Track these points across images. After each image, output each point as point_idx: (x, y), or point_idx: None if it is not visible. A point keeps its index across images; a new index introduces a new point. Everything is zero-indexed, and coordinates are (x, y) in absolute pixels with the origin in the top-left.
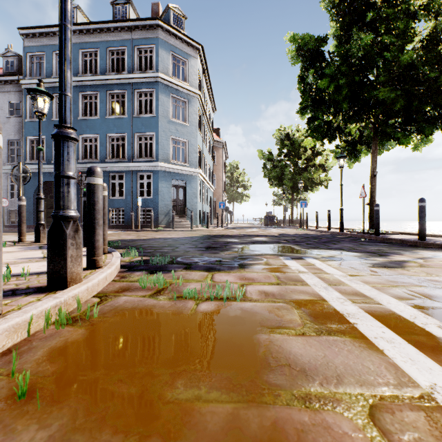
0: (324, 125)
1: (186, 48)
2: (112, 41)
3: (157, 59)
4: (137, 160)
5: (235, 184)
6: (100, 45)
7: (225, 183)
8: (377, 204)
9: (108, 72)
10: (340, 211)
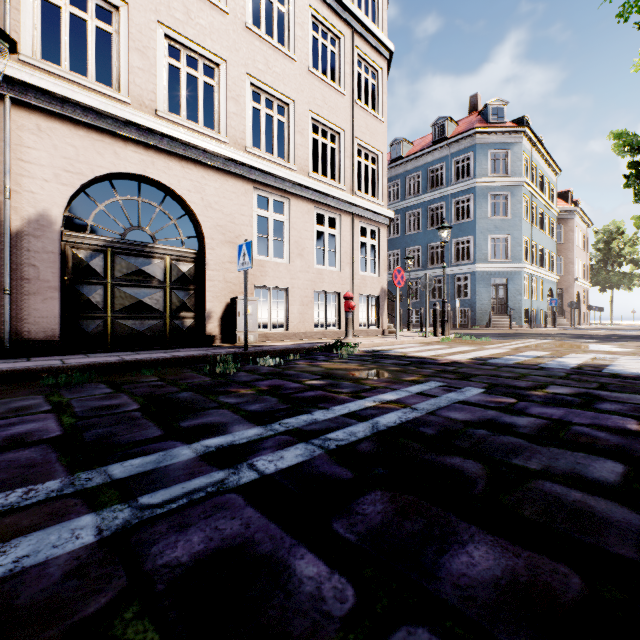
0: None
1: (507, 138)
2: (432, 161)
3: (474, 165)
4: (455, 264)
5: (615, 260)
6: (422, 168)
7: (585, 264)
8: None
9: (428, 189)
10: None
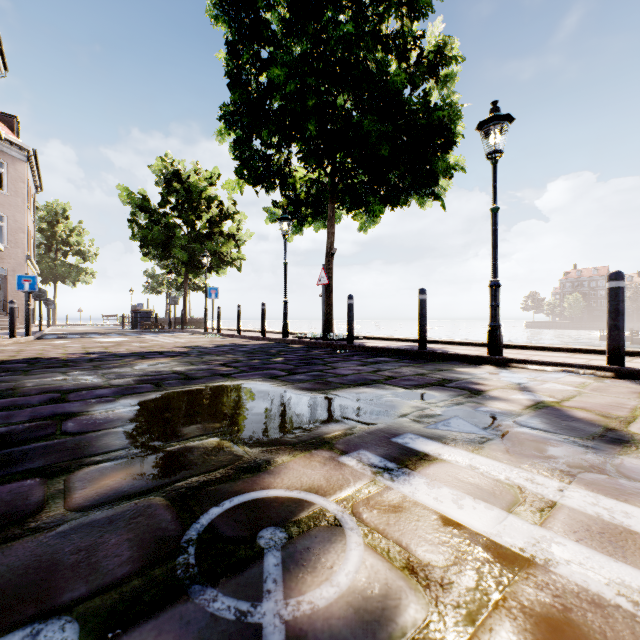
0: (260, 160)
1: None
2: None
3: None
4: None
5: (61, 248)
6: None
7: (34, 240)
8: (351, 295)
9: None
10: (285, 305)
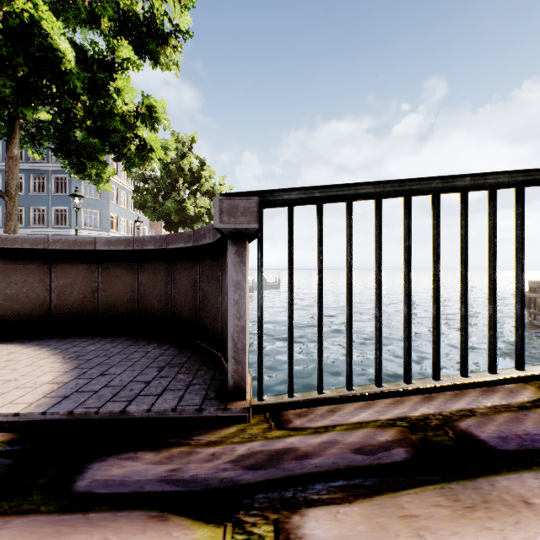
0: None
1: None
2: None
3: None
4: (55, 227)
5: None
6: None
7: None
8: None
9: (31, 160)
10: None
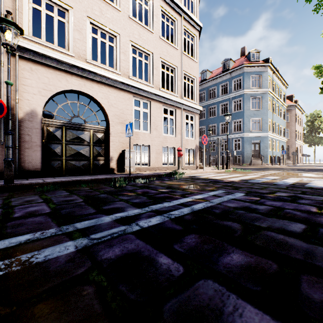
0: None
1: (260, 69)
2: (222, 81)
3: (243, 83)
4: (233, 133)
5: (316, 130)
6: (216, 84)
7: (300, 132)
8: None
9: (219, 95)
10: None
